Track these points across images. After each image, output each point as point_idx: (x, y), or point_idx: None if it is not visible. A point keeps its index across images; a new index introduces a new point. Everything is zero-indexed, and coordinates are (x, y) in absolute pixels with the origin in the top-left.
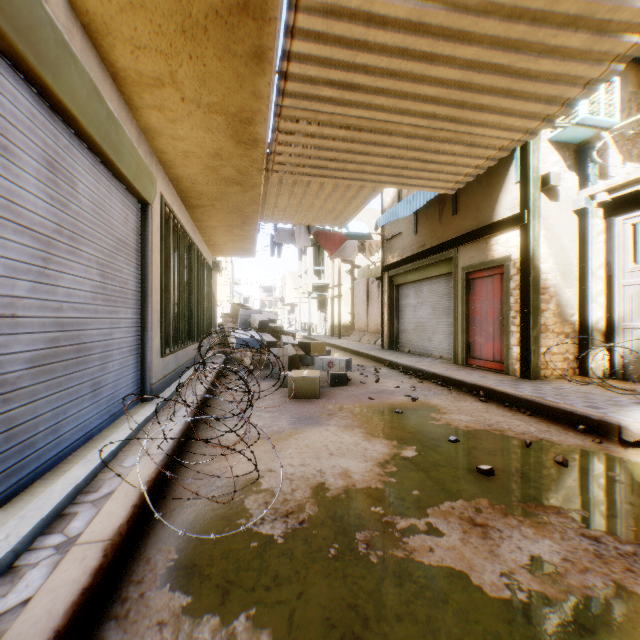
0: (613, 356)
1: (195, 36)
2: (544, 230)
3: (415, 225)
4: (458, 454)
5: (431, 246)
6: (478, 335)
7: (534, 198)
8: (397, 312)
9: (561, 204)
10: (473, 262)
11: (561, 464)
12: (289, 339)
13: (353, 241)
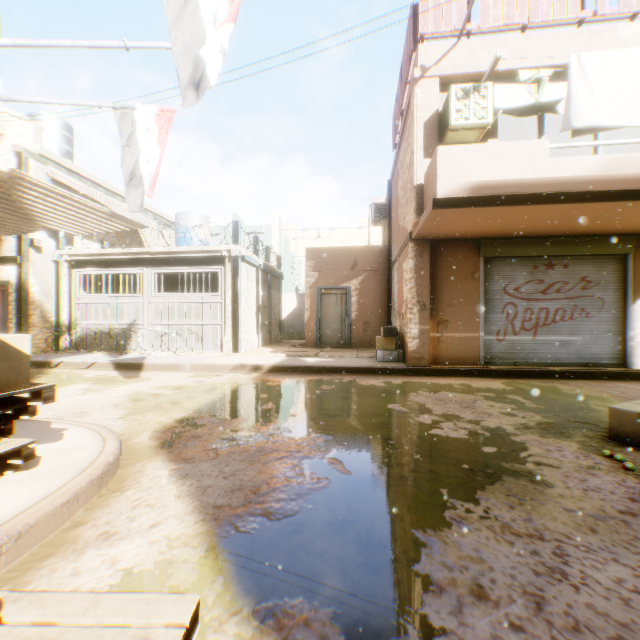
0: (73, 338)
1: None
2: (35, 269)
3: None
4: None
5: None
6: None
7: (27, 250)
8: None
9: (46, 256)
10: None
11: None
12: None
13: None
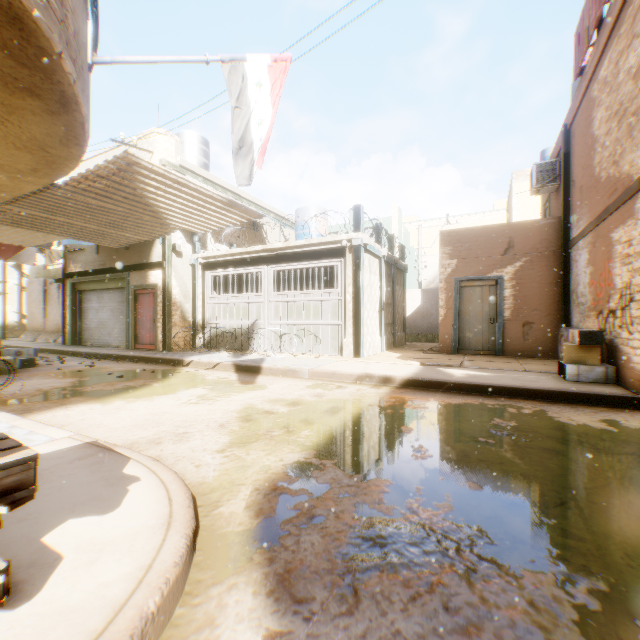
0: (205, 337)
1: None
2: (175, 272)
3: (98, 247)
4: (112, 376)
5: (111, 266)
6: (142, 329)
7: (169, 255)
8: (81, 313)
9: (184, 260)
10: (139, 283)
11: (153, 372)
12: None
13: (33, 248)
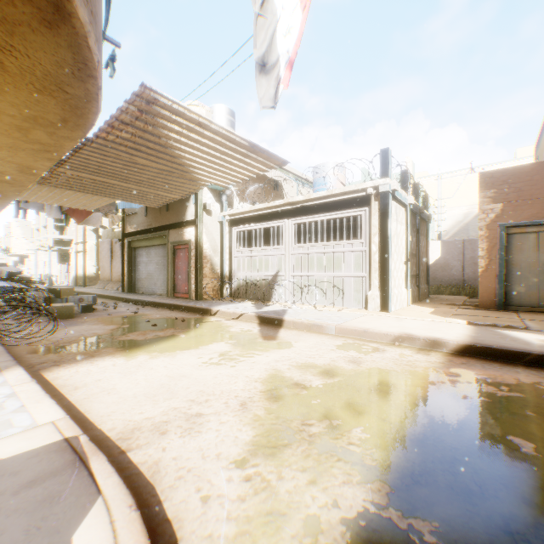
0: (231, 287)
1: (18, 149)
2: (205, 229)
3: (146, 210)
4: (147, 324)
5: (155, 226)
6: (179, 280)
7: (200, 214)
8: (134, 266)
9: (213, 217)
10: (176, 240)
11: (183, 321)
12: (41, 286)
13: (99, 213)
